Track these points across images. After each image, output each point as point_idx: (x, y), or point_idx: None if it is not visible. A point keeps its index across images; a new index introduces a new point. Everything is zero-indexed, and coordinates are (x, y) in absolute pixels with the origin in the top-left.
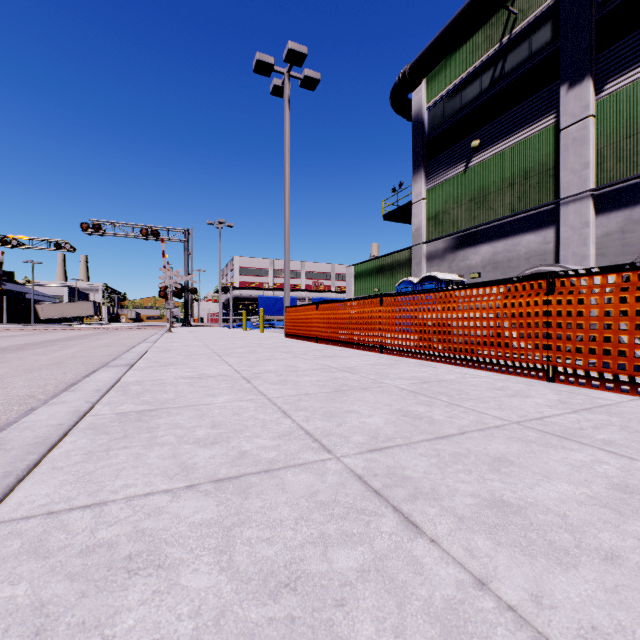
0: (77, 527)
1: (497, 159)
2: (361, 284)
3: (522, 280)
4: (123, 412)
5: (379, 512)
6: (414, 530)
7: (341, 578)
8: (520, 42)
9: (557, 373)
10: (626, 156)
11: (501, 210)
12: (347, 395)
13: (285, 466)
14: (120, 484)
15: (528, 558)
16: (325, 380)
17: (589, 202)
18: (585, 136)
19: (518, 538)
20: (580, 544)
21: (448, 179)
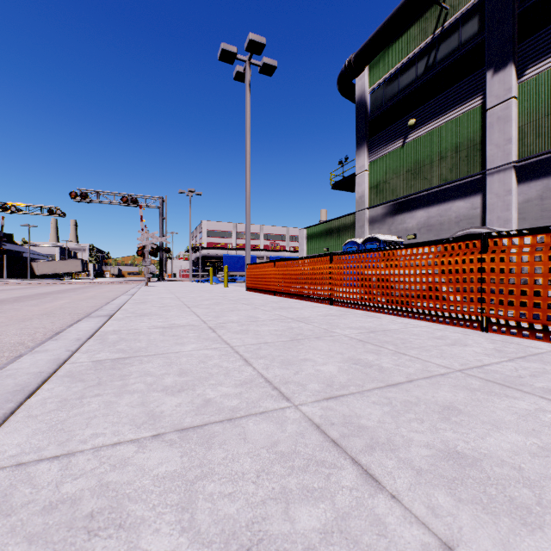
0: (43, 480)
1: (431, 135)
2: (312, 244)
3: (458, 240)
4: (99, 360)
5: (338, 464)
6: (374, 484)
7: (304, 541)
8: (451, 33)
9: (490, 323)
10: (544, 132)
11: (434, 180)
12: (302, 344)
13: (247, 414)
14: (89, 433)
15: (491, 517)
16: (282, 330)
17: (512, 173)
18: (508, 115)
19: (478, 494)
20: (541, 501)
21: (388, 153)
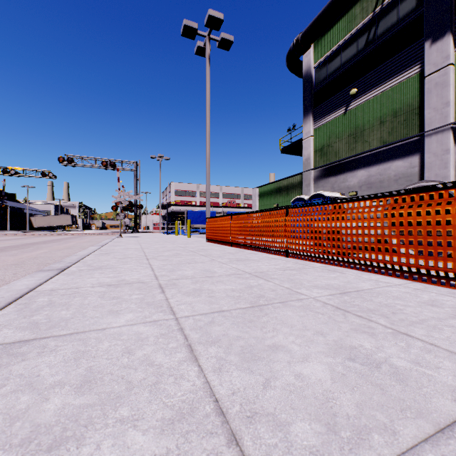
0: None
1: (371, 103)
2: (264, 201)
3: (439, 188)
4: None
5: None
6: None
7: None
8: (390, 10)
9: None
10: None
11: (374, 142)
12: (266, 313)
13: None
14: None
15: None
16: (240, 289)
17: (449, 133)
18: (446, 80)
19: None
20: None
21: (331, 120)
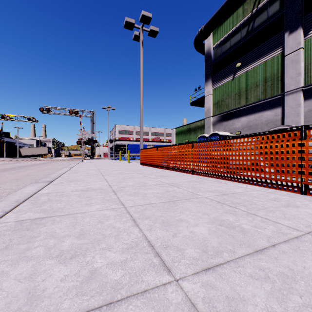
0: None
1: (250, 72)
2: (179, 138)
3: (282, 131)
4: (22, 220)
5: None
6: None
7: None
8: (262, 11)
9: (308, 189)
10: None
11: (252, 99)
12: (177, 205)
13: (127, 295)
14: None
15: None
16: (162, 192)
17: (300, 93)
18: (298, 59)
19: None
20: None
21: (224, 84)
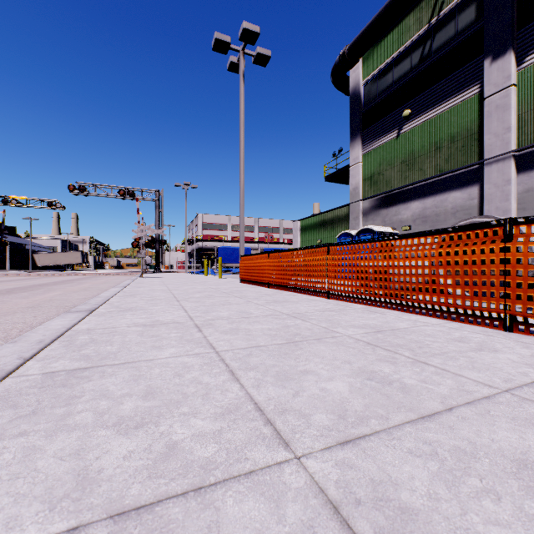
0: None
1: (426, 126)
2: (306, 236)
3: (475, 228)
4: (52, 371)
5: None
6: None
7: None
8: (447, 22)
9: (515, 322)
10: None
11: (430, 171)
12: (301, 348)
13: (225, 478)
14: None
15: None
16: (277, 328)
17: (511, 162)
18: (507, 103)
19: None
20: None
21: (382, 144)
